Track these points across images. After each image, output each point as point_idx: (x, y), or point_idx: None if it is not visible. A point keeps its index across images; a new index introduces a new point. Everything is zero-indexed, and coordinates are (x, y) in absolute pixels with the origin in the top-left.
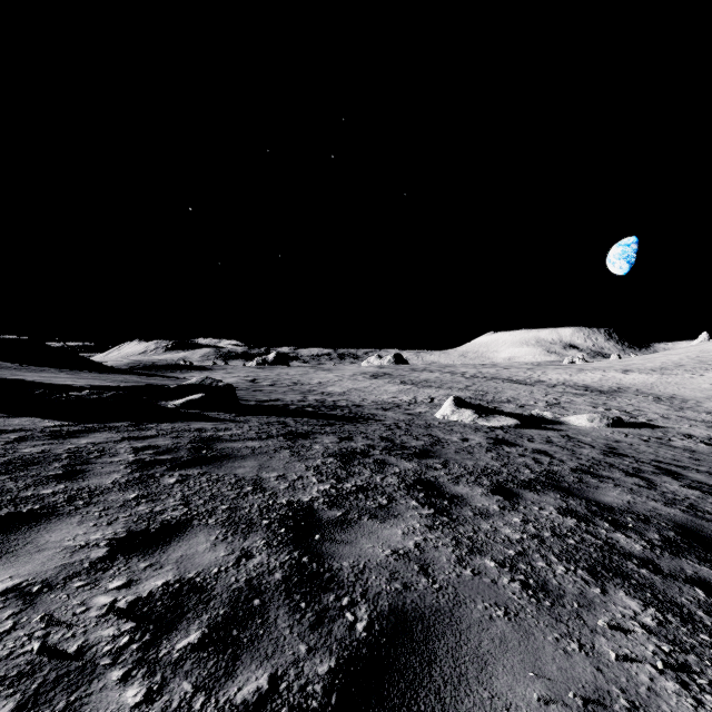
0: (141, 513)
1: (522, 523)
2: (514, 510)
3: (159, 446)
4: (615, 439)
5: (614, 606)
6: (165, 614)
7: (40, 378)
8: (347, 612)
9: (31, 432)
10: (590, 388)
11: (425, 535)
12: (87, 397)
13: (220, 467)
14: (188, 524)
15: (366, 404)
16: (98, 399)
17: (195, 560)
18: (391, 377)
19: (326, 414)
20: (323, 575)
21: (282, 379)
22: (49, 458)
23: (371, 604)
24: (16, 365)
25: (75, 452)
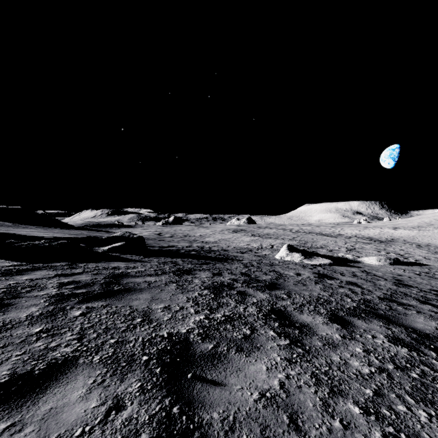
0: (35, 350)
1: (365, 354)
2: (353, 338)
3: (80, 281)
4: (398, 274)
5: None
6: None
7: (23, 232)
8: None
9: None
10: (373, 239)
11: (287, 371)
12: (41, 245)
13: (121, 300)
14: (73, 363)
15: (230, 249)
16: (49, 246)
17: (62, 415)
18: (245, 232)
19: (204, 256)
20: (191, 436)
21: (177, 233)
22: None
23: None
24: (12, 224)
25: (12, 287)
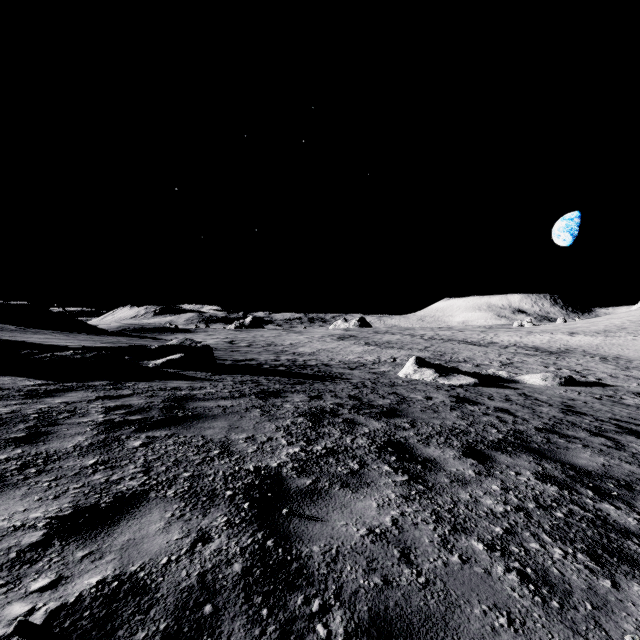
0: (95, 483)
1: (502, 491)
2: (490, 475)
3: (132, 406)
4: (570, 398)
5: (634, 608)
6: (89, 632)
7: (36, 339)
8: (318, 623)
9: (8, 391)
10: (539, 349)
11: (402, 508)
12: (70, 357)
13: (189, 428)
14: (144, 497)
15: (334, 363)
16: (81, 359)
17: (143, 545)
18: (356, 339)
19: (297, 373)
20: (289, 566)
21: (257, 341)
22: (16, 419)
23: (346, 610)
24: (18, 328)
25: (45, 412)
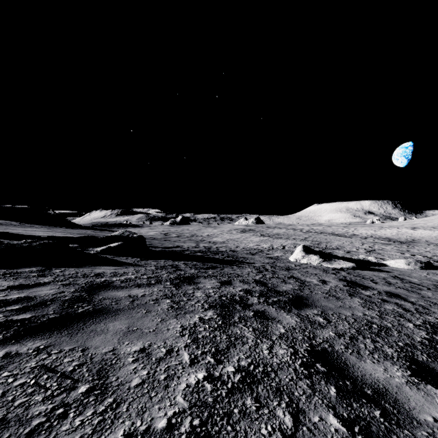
0: None
1: None
2: None
3: (35, 298)
4: (436, 280)
5: None
6: None
7: (22, 231)
8: None
9: None
10: (392, 240)
11: None
12: (18, 245)
13: (75, 334)
14: None
15: (239, 250)
16: (27, 247)
17: None
18: (254, 232)
19: (210, 258)
20: None
21: (184, 233)
22: None
23: None
24: (18, 223)
25: None
